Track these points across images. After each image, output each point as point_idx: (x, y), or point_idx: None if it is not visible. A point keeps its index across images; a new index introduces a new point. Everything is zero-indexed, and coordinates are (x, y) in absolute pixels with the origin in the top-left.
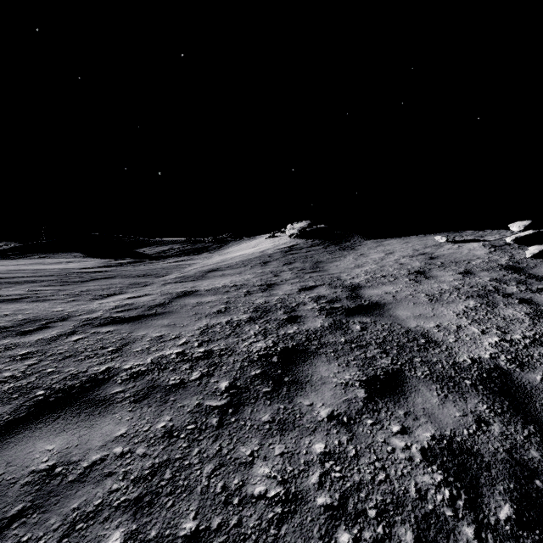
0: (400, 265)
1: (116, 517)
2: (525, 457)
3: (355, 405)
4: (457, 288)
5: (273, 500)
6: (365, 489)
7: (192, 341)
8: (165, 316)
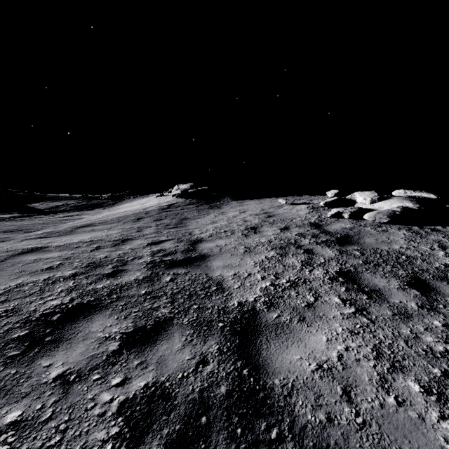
0: (244, 222)
1: None
2: (212, 394)
3: (96, 360)
4: (270, 241)
5: None
6: None
7: None
8: None
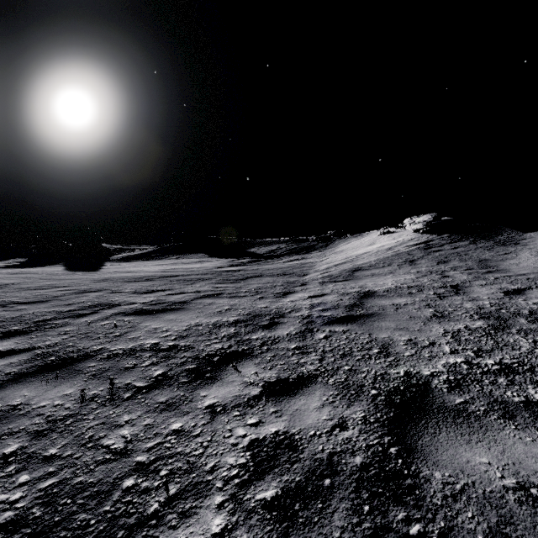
0: None
1: None
2: None
3: None
4: None
5: None
6: None
7: (459, 349)
8: (380, 318)
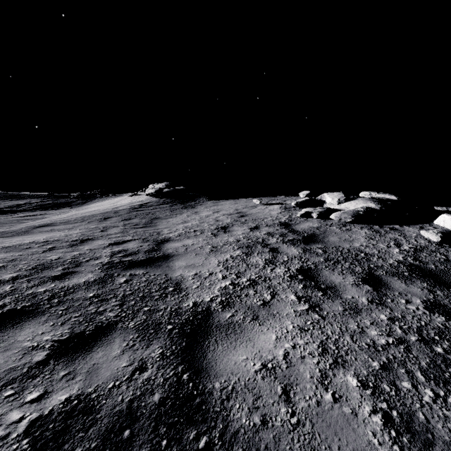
0: (216, 221)
1: None
2: (143, 404)
3: (15, 373)
4: (238, 241)
5: None
6: None
7: None
8: None
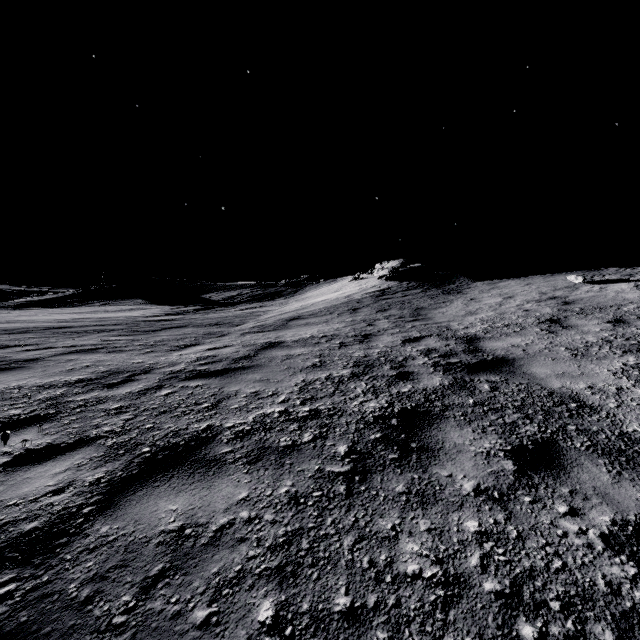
0: (526, 311)
1: (261, 586)
2: None
3: (504, 478)
4: (608, 341)
5: (431, 581)
6: (540, 578)
7: (292, 399)
8: (254, 370)
